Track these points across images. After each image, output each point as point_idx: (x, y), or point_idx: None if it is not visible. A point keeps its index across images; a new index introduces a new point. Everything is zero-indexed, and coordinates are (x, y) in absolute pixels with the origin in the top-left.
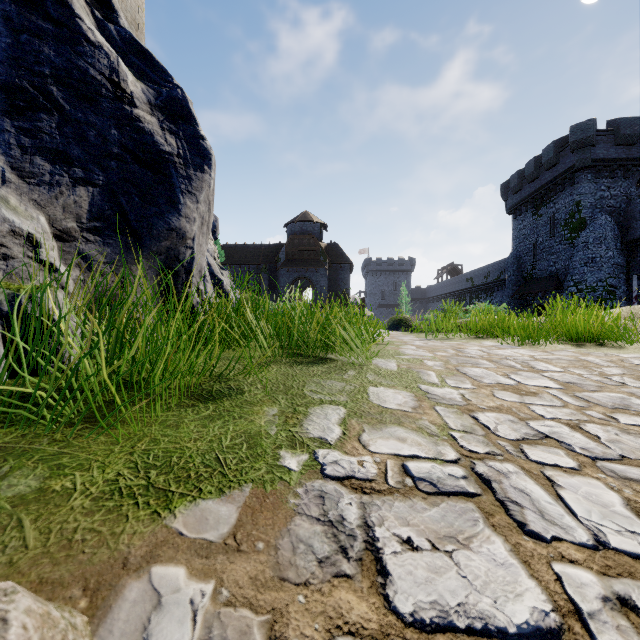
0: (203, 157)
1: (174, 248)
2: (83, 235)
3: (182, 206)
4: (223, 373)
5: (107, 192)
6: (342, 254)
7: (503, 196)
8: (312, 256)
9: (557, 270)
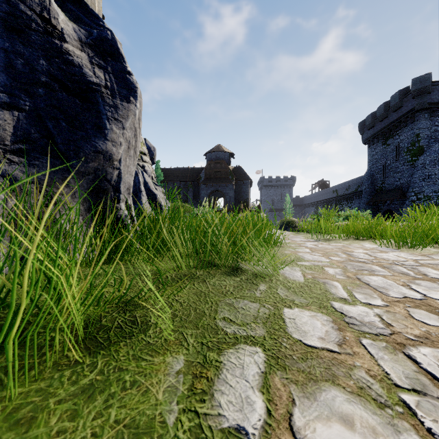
0: (129, 89)
1: (101, 169)
2: (6, 156)
3: (108, 131)
4: (132, 296)
5: (34, 117)
6: (244, 174)
7: (360, 131)
8: (223, 175)
9: (401, 184)
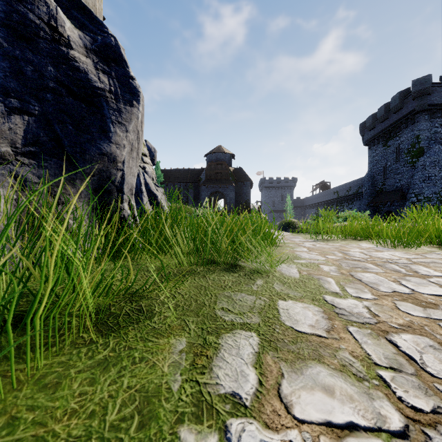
0: (132, 94)
1: (106, 170)
2: (17, 158)
3: (112, 134)
4: (138, 289)
5: (42, 121)
6: (245, 175)
7: (361, 133)
8: (224, 177)
9: (401, 185)
